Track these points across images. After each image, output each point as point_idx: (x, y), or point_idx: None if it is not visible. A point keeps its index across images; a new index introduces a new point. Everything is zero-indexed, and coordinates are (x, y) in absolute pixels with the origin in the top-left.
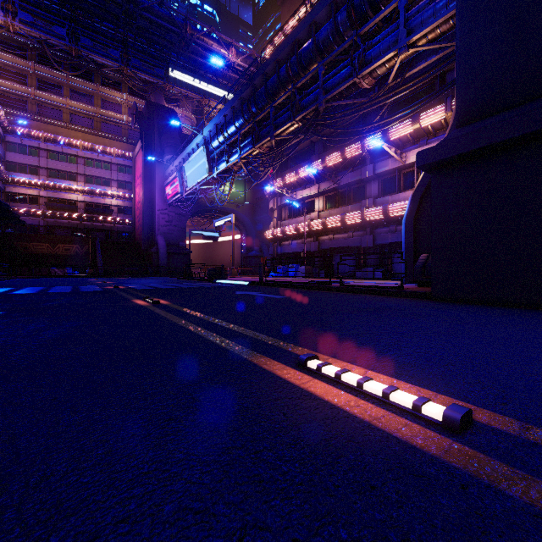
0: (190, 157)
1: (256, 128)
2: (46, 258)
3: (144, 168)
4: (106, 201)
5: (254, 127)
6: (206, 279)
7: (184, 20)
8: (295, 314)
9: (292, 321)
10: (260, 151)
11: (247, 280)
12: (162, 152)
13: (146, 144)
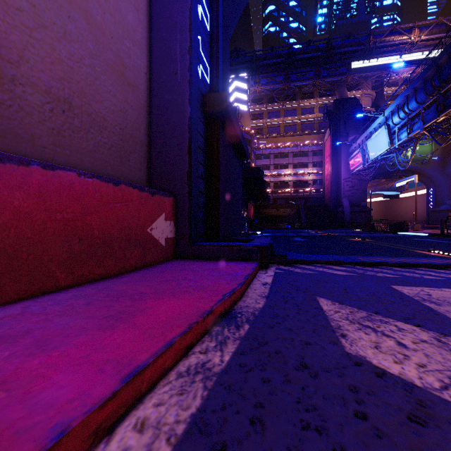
0: (372, 135)
1: (440, 99)
2: (274, 218)
3: (332, 150)
4: (305, 178)
5: (438, 99)
6: (387, 232)
7: (367, 36)
8: (447, 246)
9: (441, 247)
10: (446, 117)
11: (428, 233)
12: (346, 134)
13: (333, 132)
